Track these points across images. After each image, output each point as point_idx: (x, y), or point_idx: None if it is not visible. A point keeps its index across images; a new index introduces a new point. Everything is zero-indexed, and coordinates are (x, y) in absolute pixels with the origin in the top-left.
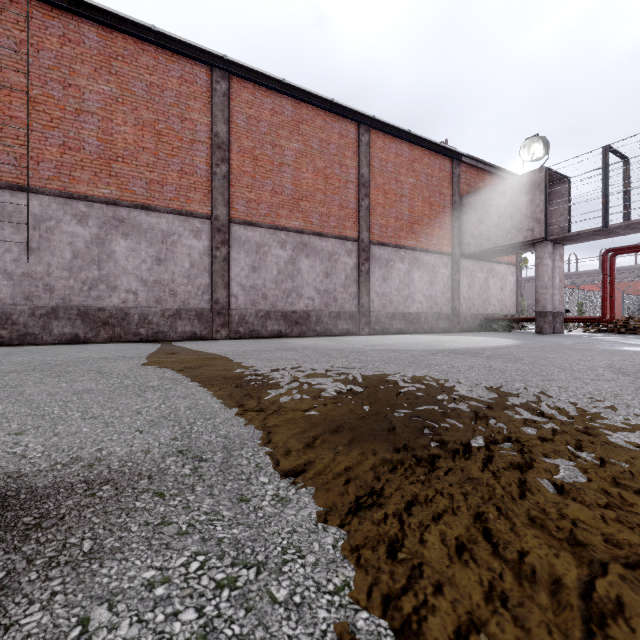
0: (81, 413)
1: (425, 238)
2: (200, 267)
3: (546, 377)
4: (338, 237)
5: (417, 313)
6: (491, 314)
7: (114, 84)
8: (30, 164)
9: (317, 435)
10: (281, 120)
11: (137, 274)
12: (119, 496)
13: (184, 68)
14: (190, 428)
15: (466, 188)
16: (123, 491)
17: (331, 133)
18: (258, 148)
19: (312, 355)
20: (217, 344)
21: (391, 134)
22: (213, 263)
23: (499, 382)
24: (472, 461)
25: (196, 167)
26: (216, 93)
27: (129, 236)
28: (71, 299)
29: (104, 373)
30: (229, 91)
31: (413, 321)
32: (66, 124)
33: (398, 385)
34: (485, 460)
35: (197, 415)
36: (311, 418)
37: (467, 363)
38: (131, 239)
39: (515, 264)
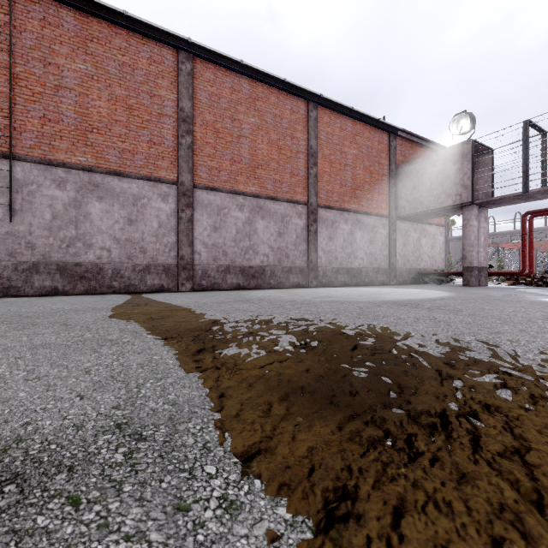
0: (26, 372)
1: (366, 202)
2: (167, 227)
3: (492, 329)
4: (290, 201)
5: (359, 268)
6: (423, 269)
7: (90, 63)
8: (13, 134)
9: (273, 400)
10: (239, 97)
11: (110, 233)
12: (19, 505)
13: (153, 50)
14: (137, 391)
15: (401, 159)
16: (28, 495)
17: (283, 109)
18: (219, 122)
19: (267, 307)
20: (181, 296)
21: (336, 111)
22: (179, 223)
23: (449, 335)
24: (457, 442)
25: (164, 138)
26: (181, 72)
27: (103, 199)
28: (51, 255)
29: (68, 325)
30: (193, 71)
31: (355, 275)
32: (46, 98)
33: (352, 338)
34: (472, 441)
35: (148, 374)
36: (267, 378)
37: (412, 315)
38: (105, 202)
39: (444, 225)
